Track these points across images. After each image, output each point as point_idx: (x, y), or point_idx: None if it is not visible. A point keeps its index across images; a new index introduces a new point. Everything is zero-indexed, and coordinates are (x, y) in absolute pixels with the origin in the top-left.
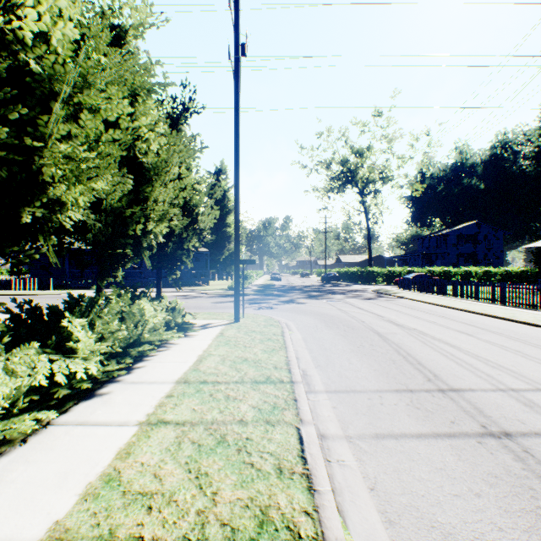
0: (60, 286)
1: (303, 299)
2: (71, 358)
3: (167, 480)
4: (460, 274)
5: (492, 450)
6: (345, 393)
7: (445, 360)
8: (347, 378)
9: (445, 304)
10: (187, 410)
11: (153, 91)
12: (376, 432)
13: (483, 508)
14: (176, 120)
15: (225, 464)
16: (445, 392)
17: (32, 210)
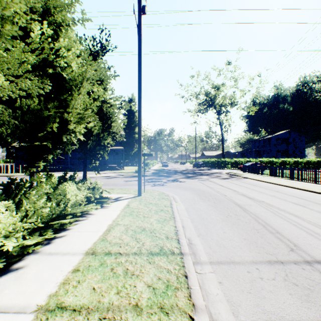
0: None
1: (182, 179)
2: None
3: None
4: (279, 162)
5: None
6: (226, 265)
7: (297, 229)
8: (225, 247)
9: (276, 183)
10: (87, 290)
11: (64, 9)
12: (268, 319)
13: None
14: (96, 55)
15: None
16: (312, 264)
17: None
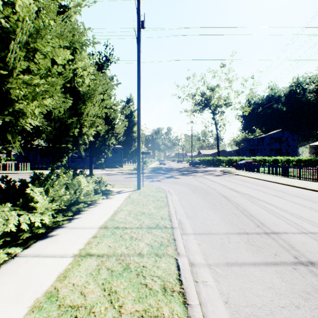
0: (34, 168)
1: (178, 176)
2: (32, 213)
3: (89, 296)
4: (271, 161)
5: (303, 274)
6: (205, 235)
7: (267, 213)
8: (207, 225)
9: (264, 179)
10: (105, 246)
11: (84, 44)
12: (227, 261)
13: (302, 317)
14: (101, 66)
15: (128, 285)
16: (268, 234)
17: (2, 117)
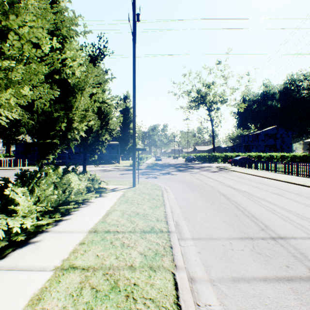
0: (32, 164)
1: (174, 172)
2: (13, 216)
3: None
4: (267, 157)
5: None
6: (206, 240)
7: (270, 214)
8: (206, 227)
9: (261, 175)
10: (92, 256)
11: (72, 29)
12: (232, 275)
13: None
14: (95, 59)
15: None
16: (275, 240)
17: None
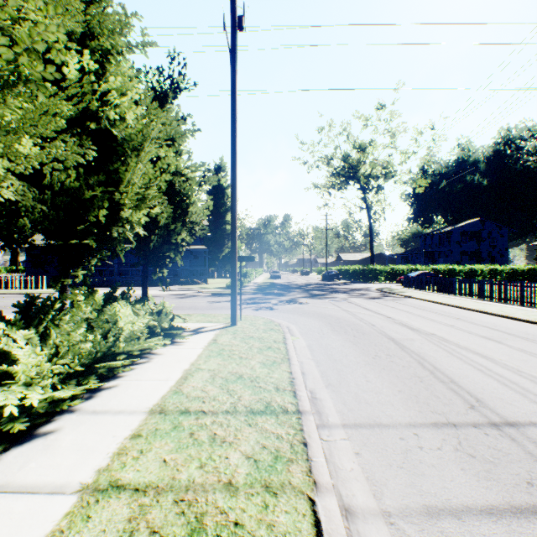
0: None
1: (304, 299)
2: (6, 385)
3: None
4: (465, 272)
5: None
6: (368, 429)
7: (483, 377)
8: (368, 403)
9: (457, 305)
10: (154, 462)
11: (117, 33)
12: (425, 503)
13: None
14: (163, 97)
15: None
16: (500, 428)
17: None
